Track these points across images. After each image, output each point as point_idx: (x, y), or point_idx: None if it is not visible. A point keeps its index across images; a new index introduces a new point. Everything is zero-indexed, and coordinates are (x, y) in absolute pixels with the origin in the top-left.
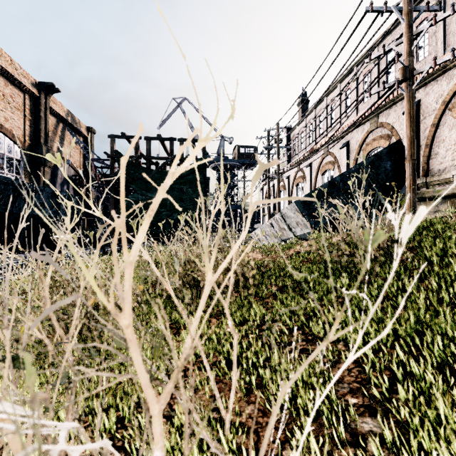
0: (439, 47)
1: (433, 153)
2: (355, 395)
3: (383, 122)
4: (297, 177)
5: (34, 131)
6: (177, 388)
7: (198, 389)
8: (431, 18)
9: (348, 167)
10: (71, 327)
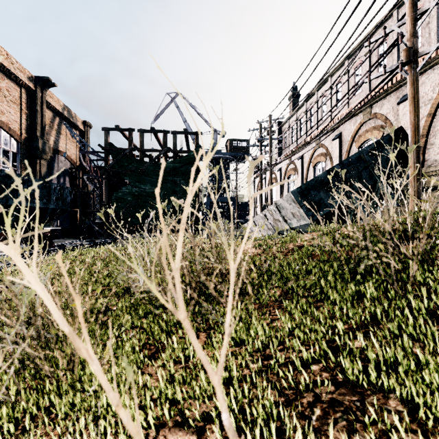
0: (432, 38)
1: (429, 143)
2: None
3: (377, 113)
4: (289, 169)
5: (30, 124)
6: None
7: None
8: None
9: (340, 159)
10: None
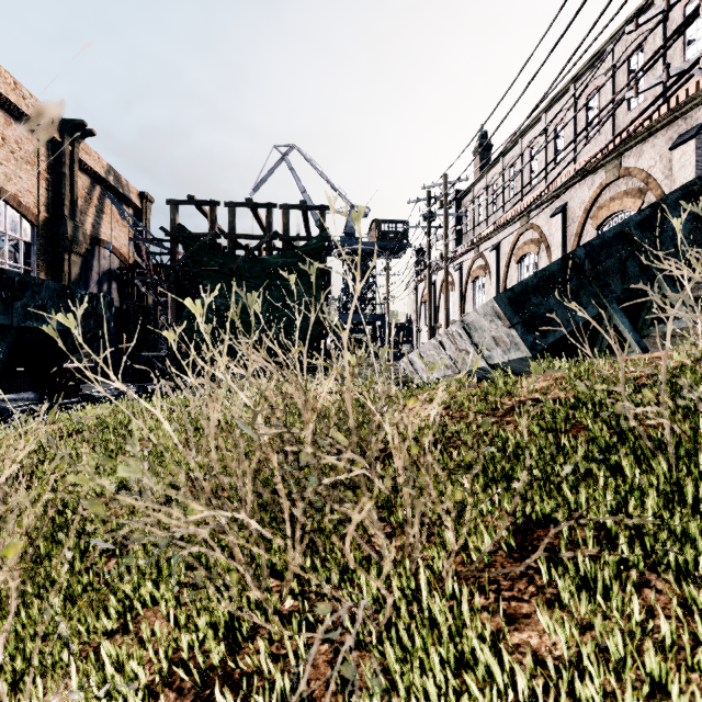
0: None
1: None
2: None
3: (631, 167)
4: (474, 267)
5: (54, 197)
6: None
7: None
8: None
9: (564, 248)
10: None
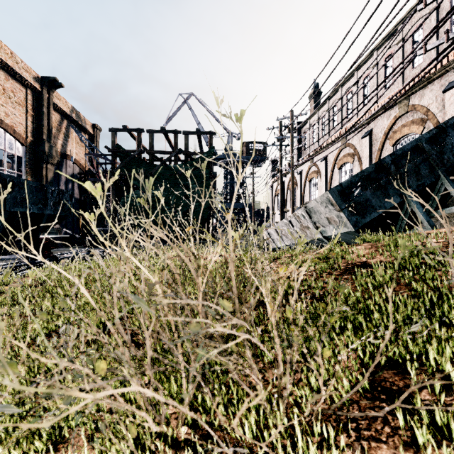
0: None
1: None
2: None
3: (416, 104)
4: (310, 172)
5: (37, 127)
6: None
7: None
8: None
9: (370, 159)
10: None
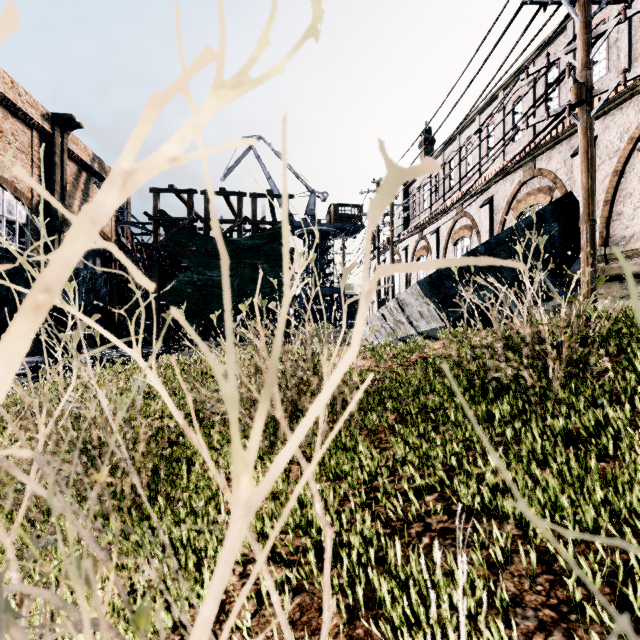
0: (622, 62)
1: (615, 213)
2: (551, 638)
3: (543, 168)
4: (418, 247)
5: (46, 183)
6: (228, 600)
7: (264, 604)
8: (619, 13)
9: (491, 234)
10: (19, 514)
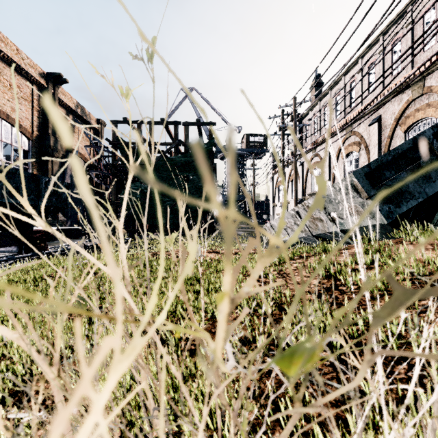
0: None
1: None
2: None
3: (432, 85)
4: (312, 163)
5: (42, 122)
6: None
7: None
8: None
9: (379, 147)
10: None
